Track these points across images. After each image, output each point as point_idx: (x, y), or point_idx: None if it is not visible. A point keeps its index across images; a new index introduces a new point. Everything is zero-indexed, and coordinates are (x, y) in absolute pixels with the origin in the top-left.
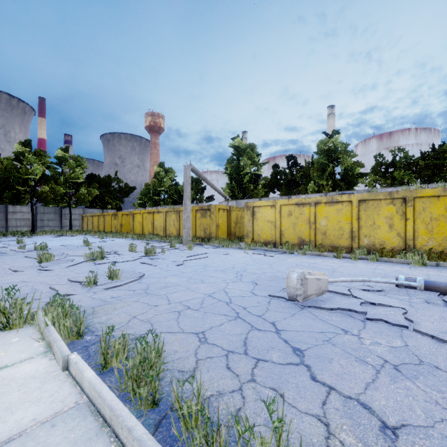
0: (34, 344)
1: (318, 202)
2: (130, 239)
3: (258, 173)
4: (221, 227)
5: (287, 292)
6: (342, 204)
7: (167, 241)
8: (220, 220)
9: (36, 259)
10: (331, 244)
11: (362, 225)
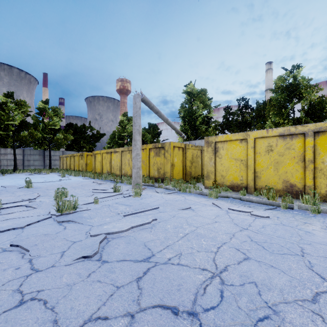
0: None
1: (320, 130)
2: (87, 178)
3: (209, 115)
4: (175, 166)
5: None
6: None
7: (119, 181)
8: (175, 159)
9: None
10: None
11: None
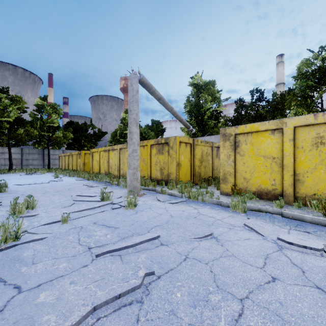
0: None
1: None
2: (80, 179)
3: (219, 109)
4: (182, 166)
5: None
6: None
7: (115, 183)
8: (181, 157)
9: None
10: None
11: None
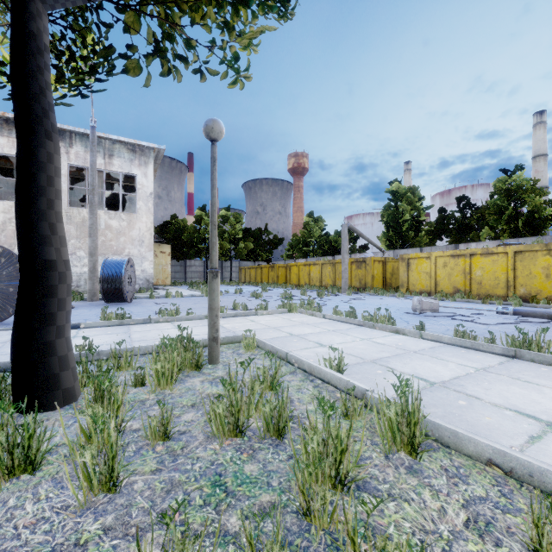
0: (305, 315)
1: (473, 253)
2: (290, 289)
3: (419, 219)
4: (376, 278)
5: (412, 308)
6: (498, 256)
7: (325, 290)
8: (375, 271)
9: (254, 296)
10: (486, 293)
11: (518, 275)
